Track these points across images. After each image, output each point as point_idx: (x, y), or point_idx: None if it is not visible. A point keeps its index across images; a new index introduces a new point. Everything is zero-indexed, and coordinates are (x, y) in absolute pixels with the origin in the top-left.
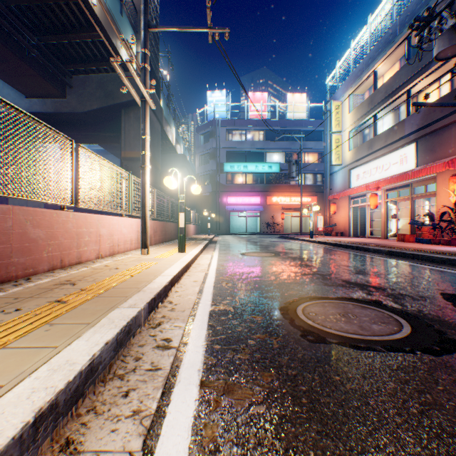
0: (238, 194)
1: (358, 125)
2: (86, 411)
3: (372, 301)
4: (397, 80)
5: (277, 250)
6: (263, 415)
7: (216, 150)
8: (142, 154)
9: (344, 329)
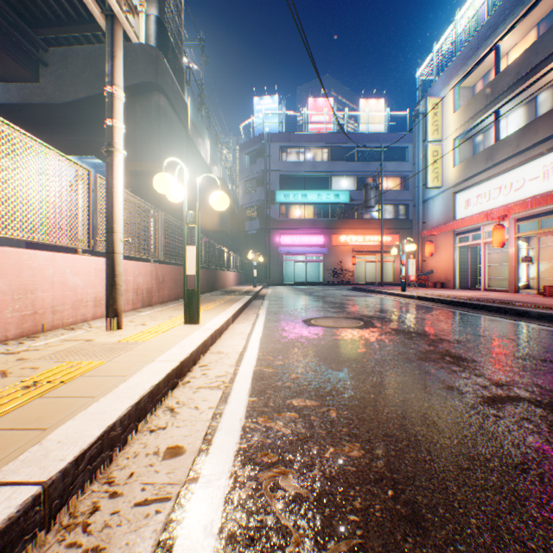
0: (294, 231)
1: (468, 129)
2: None
3: None
4: (539, 50)
5: (363, 313)
6: None
7: (266, 174)
8: (107, 126)
9: None
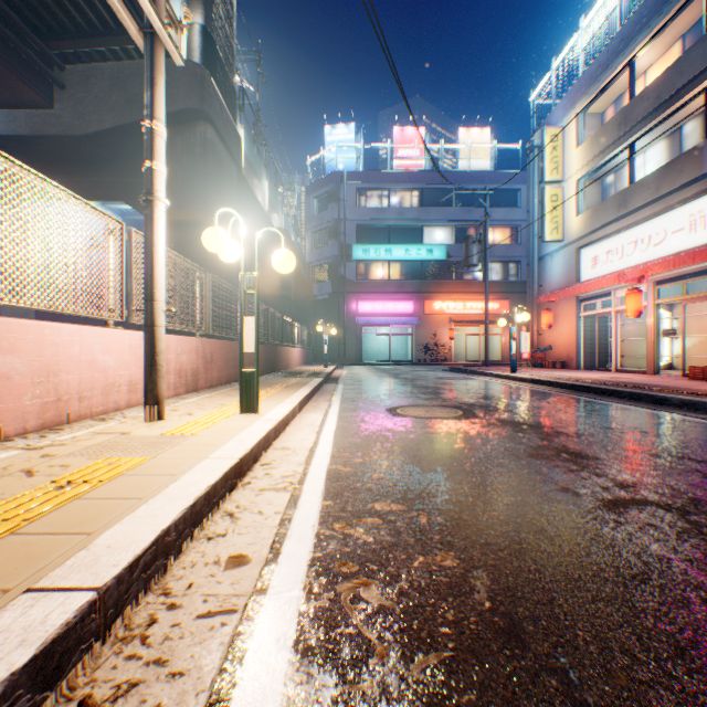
0: (376, 296)
1: (595, 167)
2: None
3: None
4: (684, 69)
5: (462, 400)
6: None
7: (340, 223)
8: (146, 170)
9: None
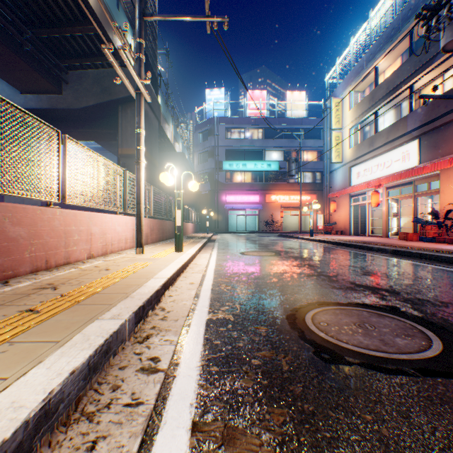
0: (237, 192)
1: (358, 122)
2: None
3: (388, 308)
4: (399, 75)
5: (277, 249)
6: None
7: (215, 148)
8: (137, 149)
9: (364, 344)
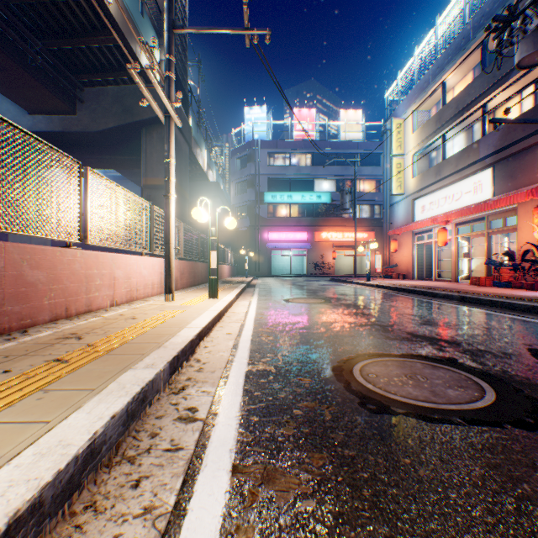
0: (281, 228)
1: (423, 147)
2: (83, 508)
3: (445, 359)
4: (470, 93)
5: (328, 295)
6: (314, 514)
7: (255, 177)
8: (166, 181)
9: (412, 395)
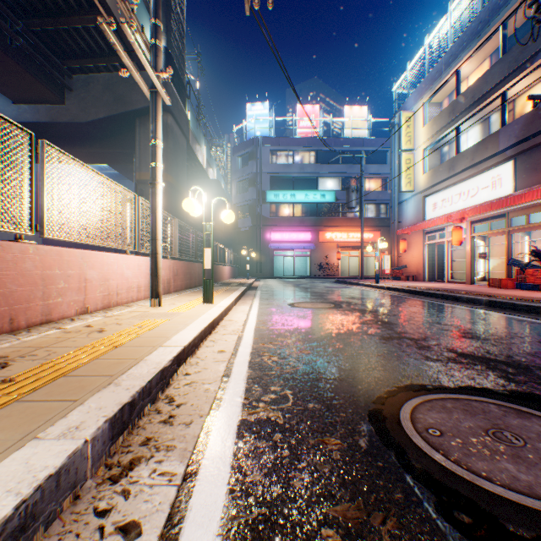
0: (284, 228)
1: (435, 141)
2: None
3: (526, 397)
4: (488, 80)
5: (336, 299)
6: None
7: (257, 175)
8: (152, 167)
9: (523, 484)
